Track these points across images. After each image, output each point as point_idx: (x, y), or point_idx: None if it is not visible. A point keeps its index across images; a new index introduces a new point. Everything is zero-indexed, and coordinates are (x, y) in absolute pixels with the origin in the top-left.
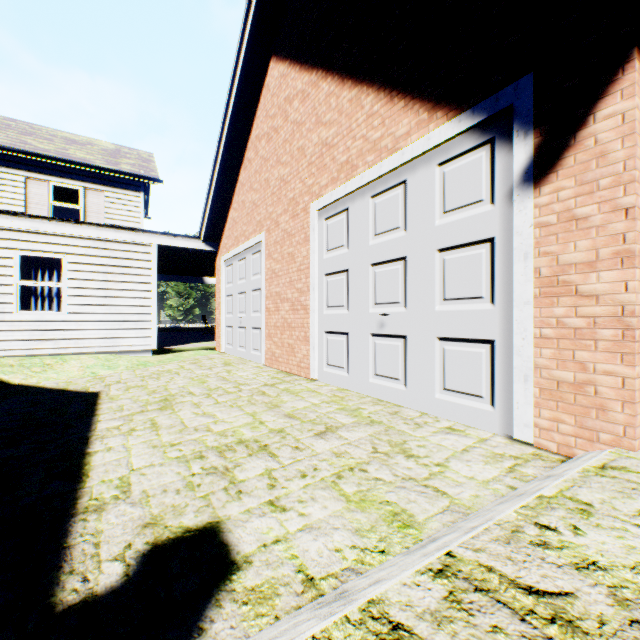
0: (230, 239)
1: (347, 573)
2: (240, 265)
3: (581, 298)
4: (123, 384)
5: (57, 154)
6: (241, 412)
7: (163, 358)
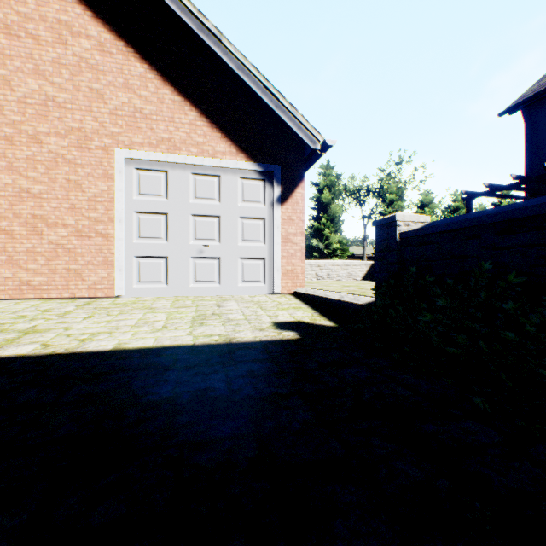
0: None
1: (313, 313)
2: None
3: (293, 244)
4: None
5: None
6: (140, 314)
7: None
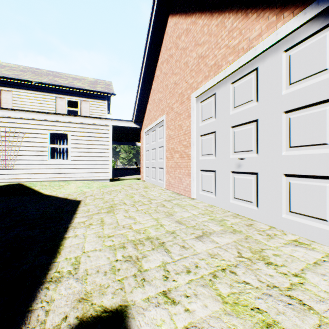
0: (147, 120)
1: None
2: (152, 134)
3: None
4: (93, 196)
5: (69, 85)
6: (150, 217)
7: (114, 183)
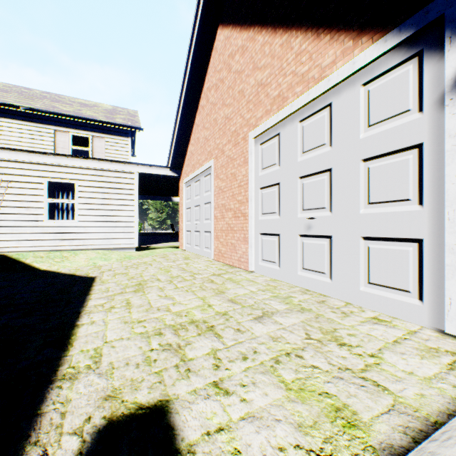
0: (189, 167)
1: None
2: (196, 185)
3: None
4: (112, 271)
5: (74, 113)
6: (194, 296)
7: (142, 253)
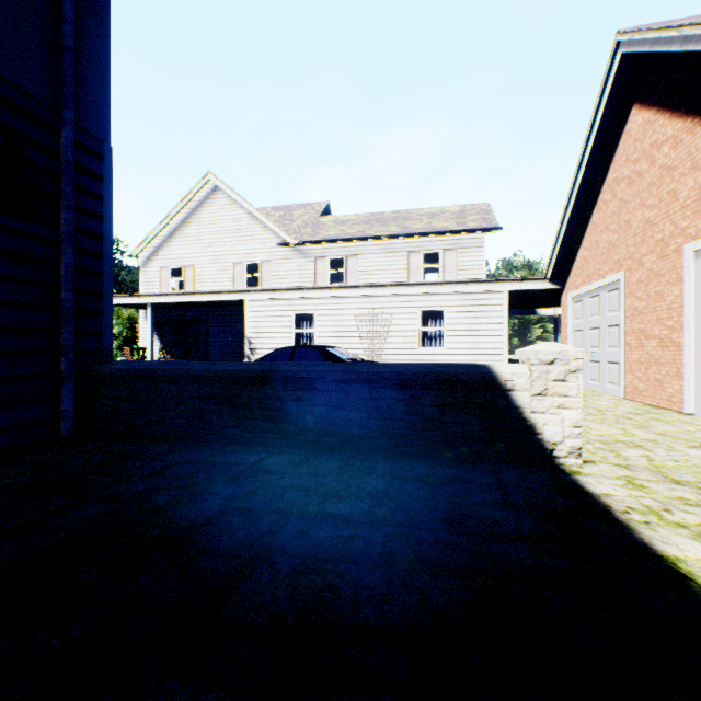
0: (578, 277)
1: None
2: (591, 302)
3: None
4: None
5: (425, 230)
6: (610, 427)
7: None
